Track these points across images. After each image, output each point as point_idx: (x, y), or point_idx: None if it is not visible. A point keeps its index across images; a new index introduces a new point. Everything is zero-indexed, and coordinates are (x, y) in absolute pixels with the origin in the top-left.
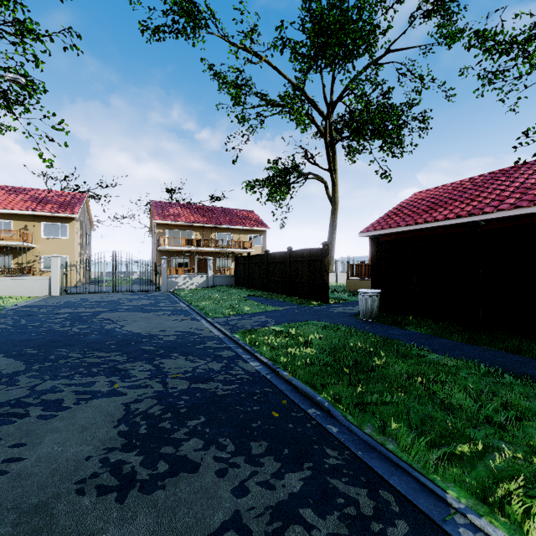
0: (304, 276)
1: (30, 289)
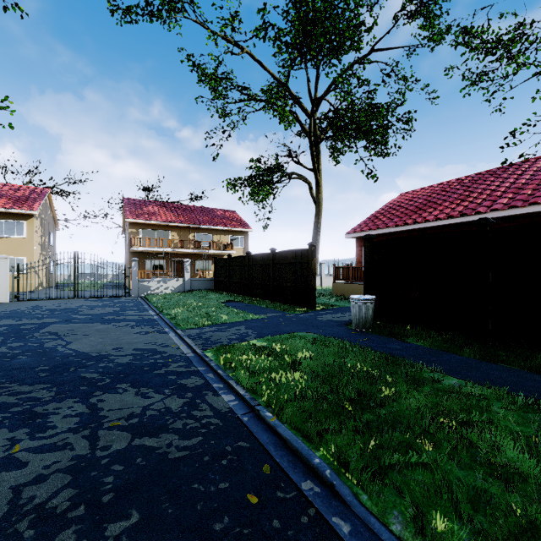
0: (289, 280)
1: None
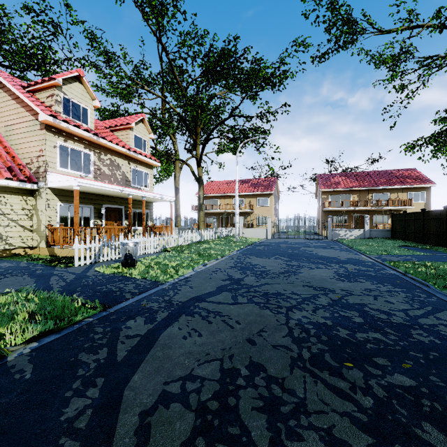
0: None
1: (258, 234)
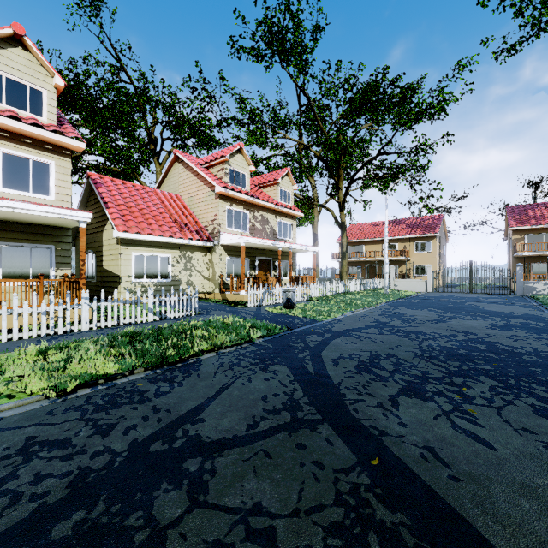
0: None
1: (414, 287)
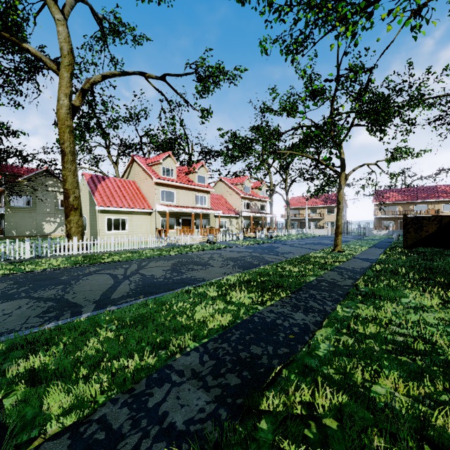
0: None
1: (322, 233)
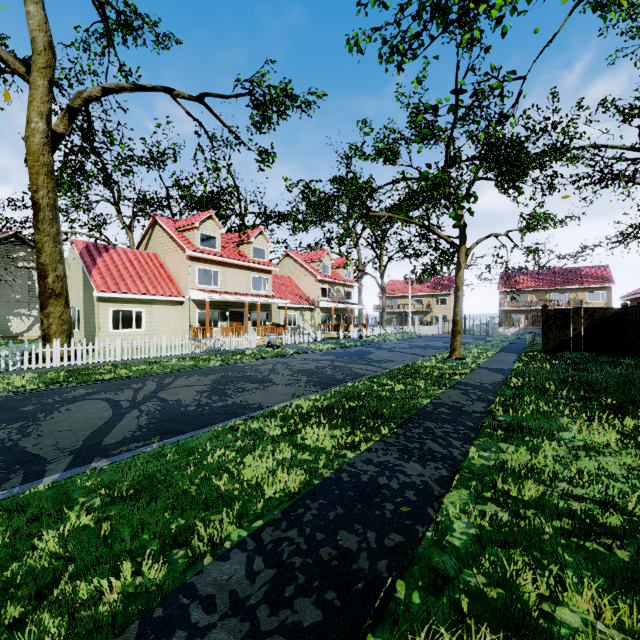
0: None
1: (431, 331)
